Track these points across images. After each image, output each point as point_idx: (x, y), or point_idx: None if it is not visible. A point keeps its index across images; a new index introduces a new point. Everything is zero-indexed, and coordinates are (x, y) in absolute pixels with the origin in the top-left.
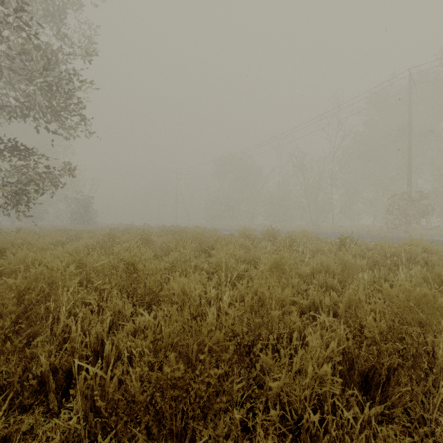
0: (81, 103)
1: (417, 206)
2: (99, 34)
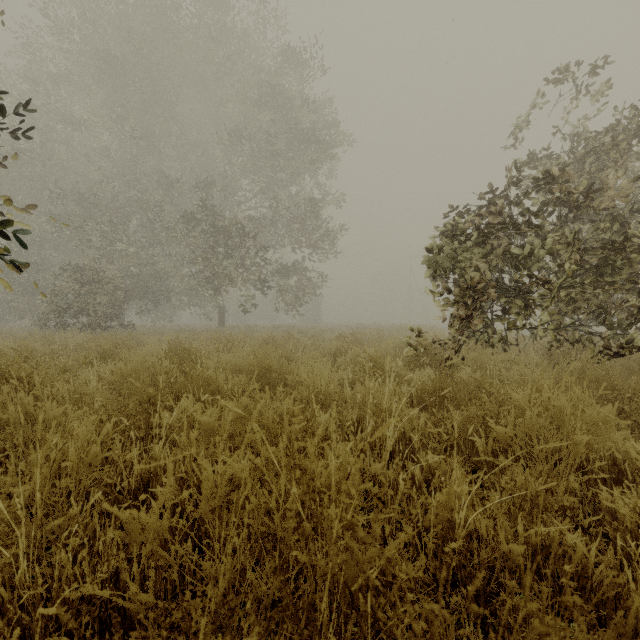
0: (333, 235)
1: None
2: (338, 161)
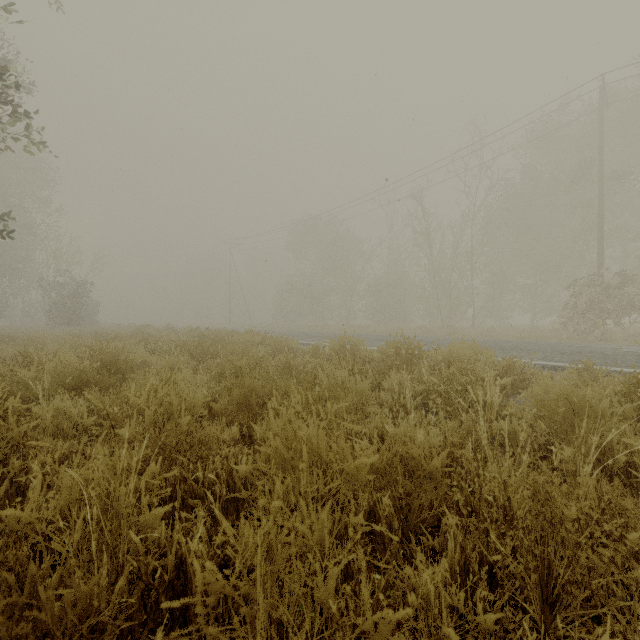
0: None
1: (618, 296)
2: None
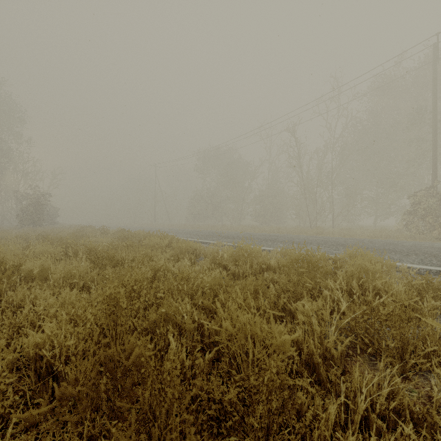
0: None
1: None
2: None
